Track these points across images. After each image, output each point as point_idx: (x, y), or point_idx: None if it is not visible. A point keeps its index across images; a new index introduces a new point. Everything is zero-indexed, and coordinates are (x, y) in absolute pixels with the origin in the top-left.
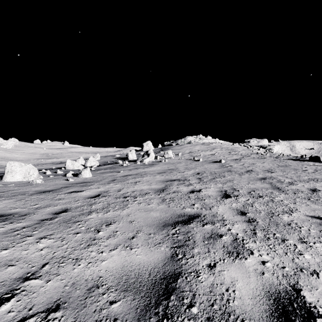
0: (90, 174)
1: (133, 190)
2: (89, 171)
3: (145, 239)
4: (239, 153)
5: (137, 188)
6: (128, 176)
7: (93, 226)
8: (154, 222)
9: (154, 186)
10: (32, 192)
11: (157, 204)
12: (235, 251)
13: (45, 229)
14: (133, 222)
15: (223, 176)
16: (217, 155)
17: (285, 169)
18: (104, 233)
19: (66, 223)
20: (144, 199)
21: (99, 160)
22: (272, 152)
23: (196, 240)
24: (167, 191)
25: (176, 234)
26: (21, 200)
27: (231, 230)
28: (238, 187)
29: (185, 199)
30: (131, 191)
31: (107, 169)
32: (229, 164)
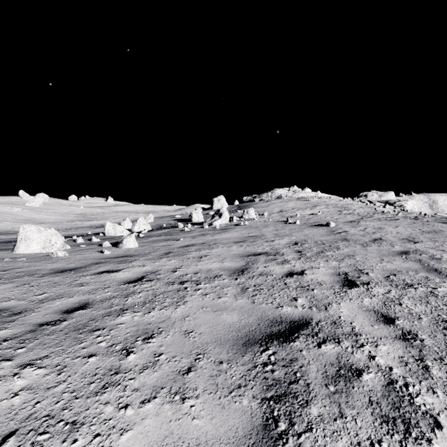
0: (136, 243)
1: (196, 271)
2: (134, 239)
3: (211, 374)
4: (355, 212)
5: (201, 267)
6: (190, 246)
7: (122, 340)
8: (228, 334)
9: (228, 264)
10: (46, 272)
11: (234, 297)
12: (399, 418)
13: (38, 344)
14: (191, 333)
15: (336, 248)
16: (322, 215)
17: (435, 238)
18: (138, 357)
19: (78, 333)
20: (212, 288)
21: (153, 222)
22: (406, 211)
23: (310, 381)
24: (249, 273)
25: (270, 365)
26: (24, 285)
27: (376, 359)
28: (366, 268)
29: (281, 289)
30: (192, 273)
31: (162, 236)
32: (343, 229)
